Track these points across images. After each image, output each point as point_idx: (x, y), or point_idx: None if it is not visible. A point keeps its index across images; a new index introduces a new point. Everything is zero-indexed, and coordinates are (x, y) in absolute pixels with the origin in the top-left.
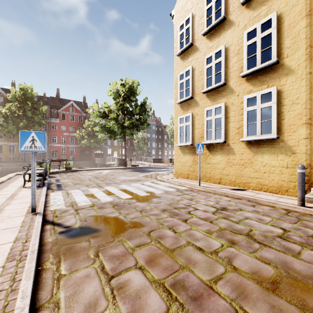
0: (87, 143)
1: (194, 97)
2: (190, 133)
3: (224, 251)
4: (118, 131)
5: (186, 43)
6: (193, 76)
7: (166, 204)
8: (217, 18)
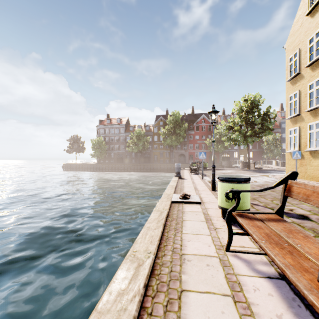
0: (215, 148)
1: (301, 114)
2: (297, 142)
3: (266, 191)
4: (240, 140)
5: (294, 72)
6: (300, 98)
7: (259, 184)
8: (318, 54)
